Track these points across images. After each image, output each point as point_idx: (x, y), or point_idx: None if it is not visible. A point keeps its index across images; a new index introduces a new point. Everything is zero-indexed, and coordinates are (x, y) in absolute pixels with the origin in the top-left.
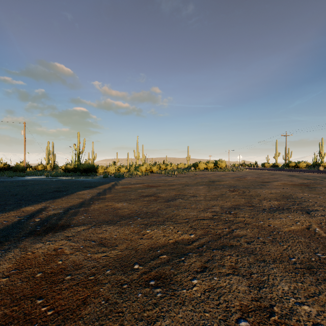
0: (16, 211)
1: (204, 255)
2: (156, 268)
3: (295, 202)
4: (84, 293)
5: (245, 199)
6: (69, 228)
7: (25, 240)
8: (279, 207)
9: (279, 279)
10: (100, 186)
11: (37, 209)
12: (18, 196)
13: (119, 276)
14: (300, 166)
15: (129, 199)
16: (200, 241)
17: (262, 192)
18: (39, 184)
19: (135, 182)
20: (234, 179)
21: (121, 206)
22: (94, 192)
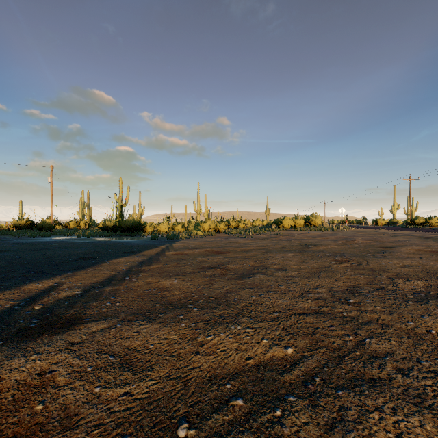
0: (14, 290)
1: (321, 406)
2: None
3: None
4: None
5: (365, 276)
6: (80, 325)
7: None
8: (430, 291)
9: None
10: (145, 251)
11: (45, 287)
12: (29, 265)
13: None
14: (432, 224)
15: (183, 272)
16: (307, 364)
17: (389, 264)
18: (64, 248)
19: (194, 246)
20: (336, 242)
21: (170, 284)
22: (135, 261)
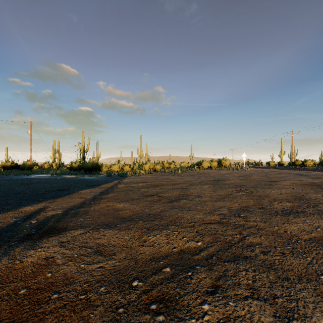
0: (14, 211)
1: (214, 270)
2: (158, 286)
3: (309, 204)
4: (71, 320)
5: (253, 200)
6: (65, 232)
7: (16, 246)
8: (293, 209)
9: (311, 307)
10: (103, 184)
11: (36, 209)
12: (20, 195)
13: (115, 296)
14: (307, 165)
15: (131, 199)
16: (209, 250)
17: (271, 192)
18: (43, 183)
19: (138, 181)
20: (239, 177)
21: (122, 206)
22: (97, 191)
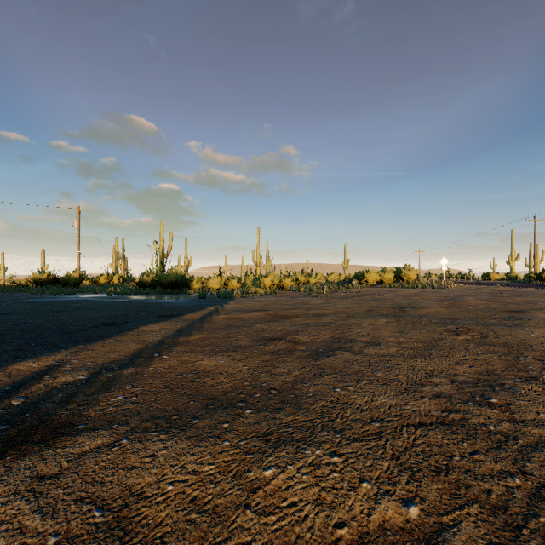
0: None
1: None
2: None
3: None
4: None
5: (499, 356)
6: (65, 439)
7: None
8: None
9: None
10: (188, 314)
11: (41, 368)
12: (33, 333)
13: None
14: None
15: (235, 347)
16: None
17: (529, 336)
18: (86, 309)
19: (251, 307)
20: (441, 303)
21: (214, 365)
22: (172, 328)
